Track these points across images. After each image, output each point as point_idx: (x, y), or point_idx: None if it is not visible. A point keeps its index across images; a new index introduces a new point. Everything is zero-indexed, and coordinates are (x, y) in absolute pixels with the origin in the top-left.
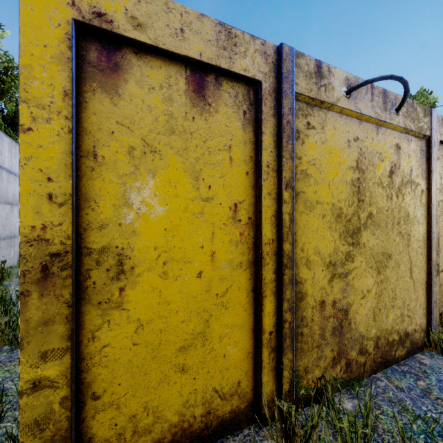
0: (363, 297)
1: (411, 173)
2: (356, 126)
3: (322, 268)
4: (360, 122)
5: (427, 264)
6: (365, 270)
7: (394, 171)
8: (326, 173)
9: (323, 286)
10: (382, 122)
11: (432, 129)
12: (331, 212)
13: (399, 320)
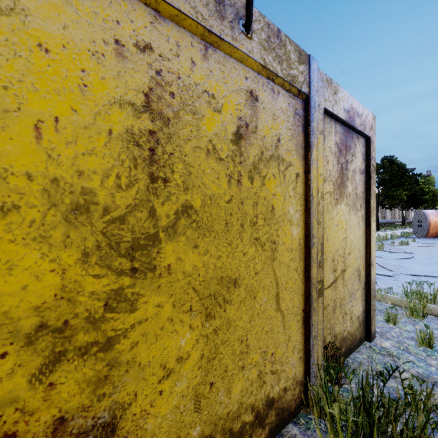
0: (167, 376)
1: (278, 144)
2: (143, 19)
3: (1, 349)
4: (159, 16)
5: (305, 282)
6: (173, 320)
7: (244, 134)
8: (22, 96)
9: (8, 397)
10: (214, 36)
11: (312, 86)
12: (46, 200)
13: (256, 386)
